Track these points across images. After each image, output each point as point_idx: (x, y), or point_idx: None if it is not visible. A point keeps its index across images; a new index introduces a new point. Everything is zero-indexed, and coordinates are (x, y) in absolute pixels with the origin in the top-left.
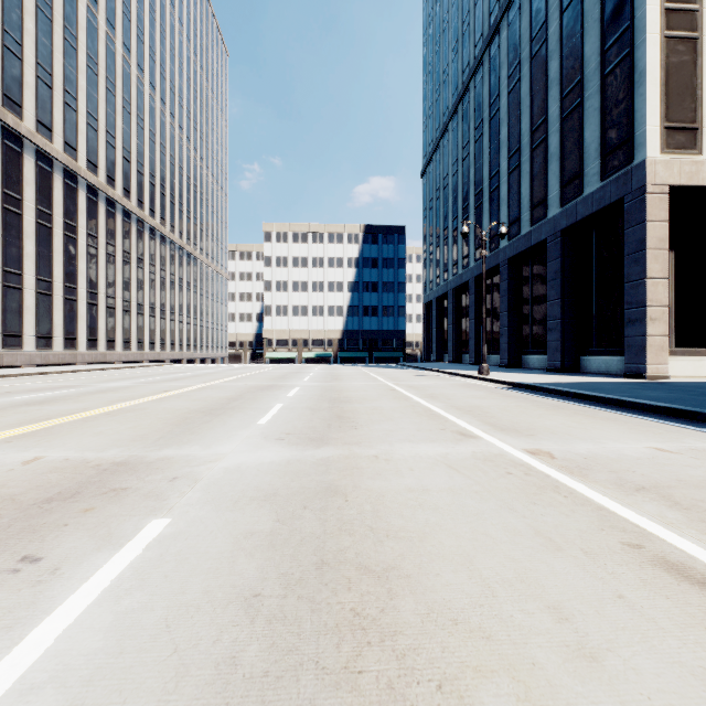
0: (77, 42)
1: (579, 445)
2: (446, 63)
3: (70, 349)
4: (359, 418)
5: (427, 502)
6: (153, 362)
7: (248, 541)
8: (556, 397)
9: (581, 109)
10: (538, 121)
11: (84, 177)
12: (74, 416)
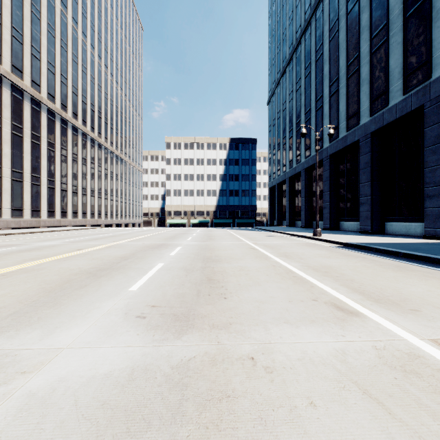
0: (40, 14)
1: None
2: (284, 27)
3: (35, 217)
4: (227, 282)
5: None
6: (93, 226)
7: None
8: (388, 256)
9: (387, 45)
10: (353, 58)
11: (45, 103)
12: None
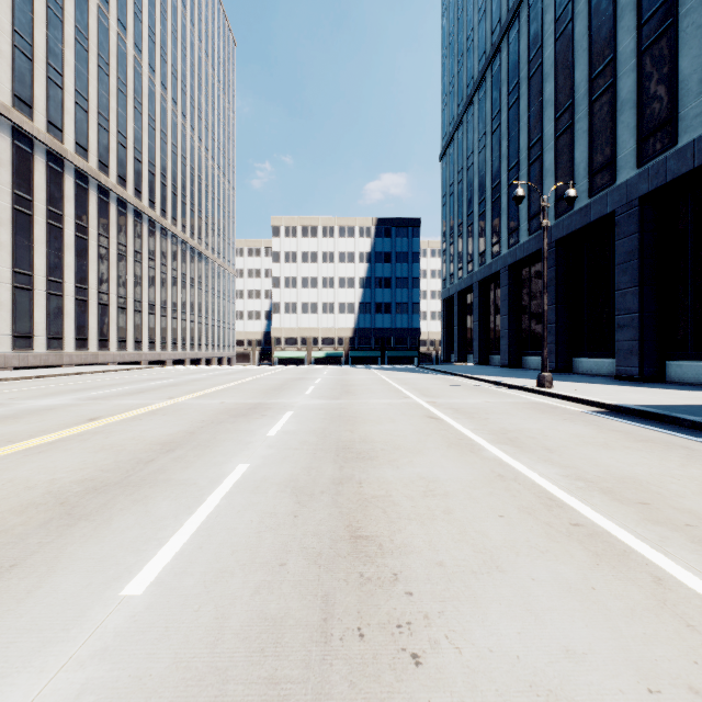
0: (63, 12)
1: None
2: (470, 27)
3: (54, 349)
4: (405, 551)
5: None
6: (154, 362)
7: None
8: None
9: (674, 32)
10: (602, 64)
11: (71, 160)
12: None
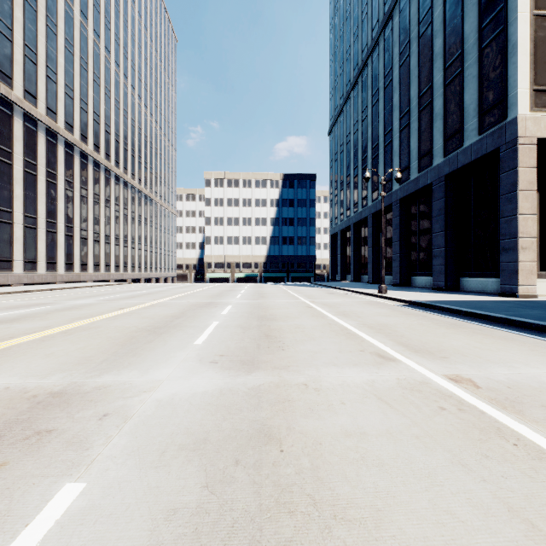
0: (57, 28)
1: (495, 370)
2: (348, 44)
3: (51, 271)
4: (284, 337)
5: (369, 454)
6: (118, 281)
7: (169, 526)
8: (449, 315)
9: (462, 77)
10: (425, 88)
11: (62, 135)
12: (34, 335)
